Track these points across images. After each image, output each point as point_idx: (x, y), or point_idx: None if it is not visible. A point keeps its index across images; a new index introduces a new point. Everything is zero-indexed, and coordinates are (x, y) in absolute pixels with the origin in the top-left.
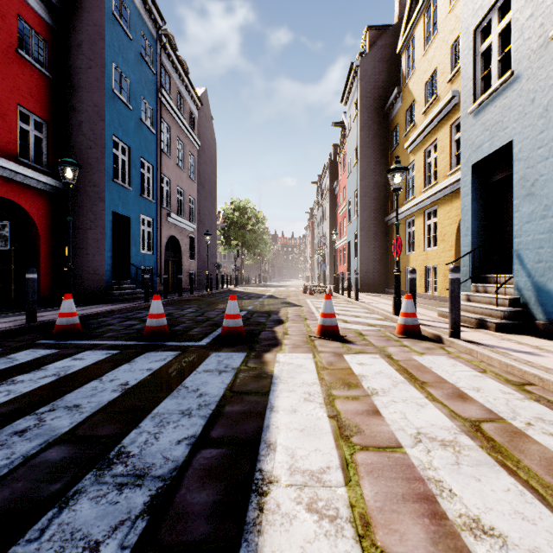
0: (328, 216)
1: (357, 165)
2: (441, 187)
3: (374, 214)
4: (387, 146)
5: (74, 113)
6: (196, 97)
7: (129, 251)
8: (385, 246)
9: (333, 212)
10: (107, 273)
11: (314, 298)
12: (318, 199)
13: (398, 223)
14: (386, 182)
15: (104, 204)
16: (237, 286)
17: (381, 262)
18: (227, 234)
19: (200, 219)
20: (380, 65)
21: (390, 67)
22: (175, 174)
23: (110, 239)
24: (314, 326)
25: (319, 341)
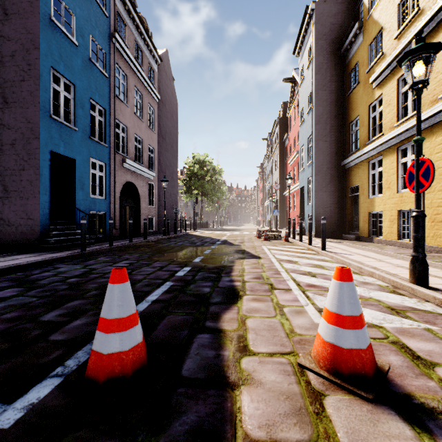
0: (278, 167)
1: (312, 109)
2: (429, 114)
3: (330, 158)
4: (344, 88)
5: (7, 42)
6: (155, 52)
7: (74, 194)
8: (342, 191)
9: (283, 163)
10: (42, 218)
11: (271, 245)
12: (268, 153)
13: (422, 137)
14: (343, 126)
15: (38, 141)
16: (195, 230)
17: (337, 206)
18: (189, 184)
19: (160, 168)
20: (336, 6)
21: (347, 8)
22: (133, 122)
23: (46, 181)
24: (293, 311)
25: (339, 409)
